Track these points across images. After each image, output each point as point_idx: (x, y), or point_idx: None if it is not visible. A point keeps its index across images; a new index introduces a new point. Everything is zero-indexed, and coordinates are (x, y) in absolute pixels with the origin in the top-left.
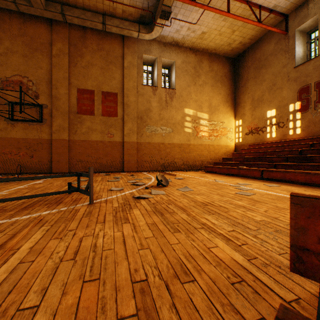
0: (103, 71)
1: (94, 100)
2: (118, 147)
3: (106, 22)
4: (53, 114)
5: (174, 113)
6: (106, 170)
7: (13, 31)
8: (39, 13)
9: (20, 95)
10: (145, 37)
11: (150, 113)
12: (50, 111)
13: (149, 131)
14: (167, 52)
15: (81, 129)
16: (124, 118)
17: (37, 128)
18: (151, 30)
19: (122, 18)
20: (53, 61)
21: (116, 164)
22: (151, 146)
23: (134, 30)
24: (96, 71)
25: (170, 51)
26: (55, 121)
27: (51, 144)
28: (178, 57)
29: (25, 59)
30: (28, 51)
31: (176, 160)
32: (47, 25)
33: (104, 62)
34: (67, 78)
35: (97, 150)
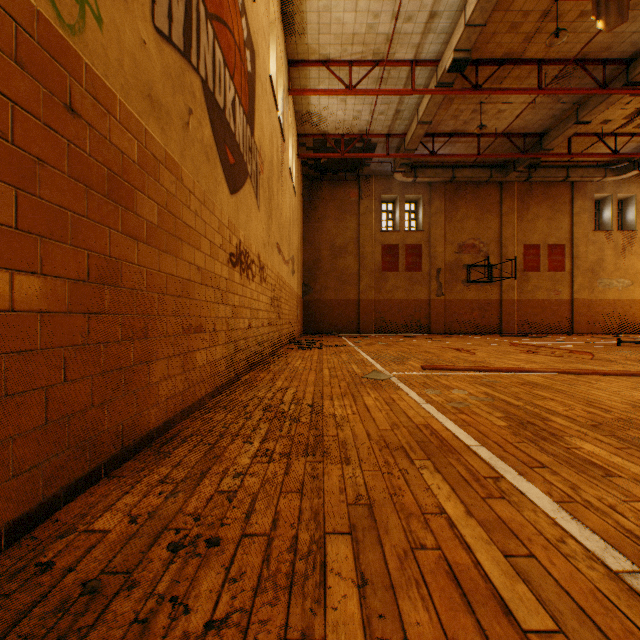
0: (548, 222)
1: (540, 255)
2: (565, 305)
3: (569, 175)
4: (502, 273)
5: (633, 261)
6: (551, 331)
7: (467, 197)
8: (503, 180)
9: (514, 264)
10: (608, 179)
11: (602, 263)
12: (498, 271)
13: (601, 285)
14: (624, 186)
15: (527, 288)
16: (573, 273)
17: (486, 288)
18: (621, 173)
19: (584, 165)
20: (502, 220)
21: (562, 325)
22: (604, 304)
23: (598, 176)
24: (541, 223)
25: (628, 183)
26: (504, 281)
27: (499, 304)
28: (639, 189)
29: (477, 222)
30: (479, 214)
31: (636, 320)
32: (495, 185)
33: (549, 212)
34: (515, 236)
35: (542, 309)
